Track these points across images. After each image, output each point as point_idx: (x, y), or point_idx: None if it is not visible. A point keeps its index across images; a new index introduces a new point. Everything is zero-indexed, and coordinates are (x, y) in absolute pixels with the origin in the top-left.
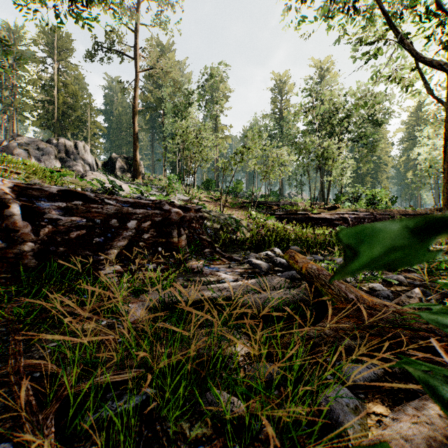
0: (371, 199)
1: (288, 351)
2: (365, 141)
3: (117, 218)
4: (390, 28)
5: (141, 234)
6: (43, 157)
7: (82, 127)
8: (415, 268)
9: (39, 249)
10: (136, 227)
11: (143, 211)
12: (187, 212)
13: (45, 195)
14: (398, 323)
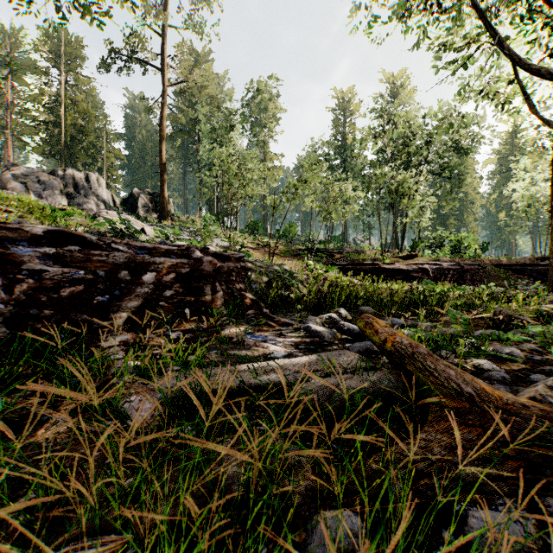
0: (456, 245)
1: (379, 495)
2: (449, 174)
3: (128, 270)
4: (486, 27)
5: (162, 290)
6: (45, 193)
7: (97, 155)
8: (536, 338)
9: (13, 313)
10: (155, 282)
11: (165, 259)
12: (225, 261)
13: (26, 238)
14: (544, 434)
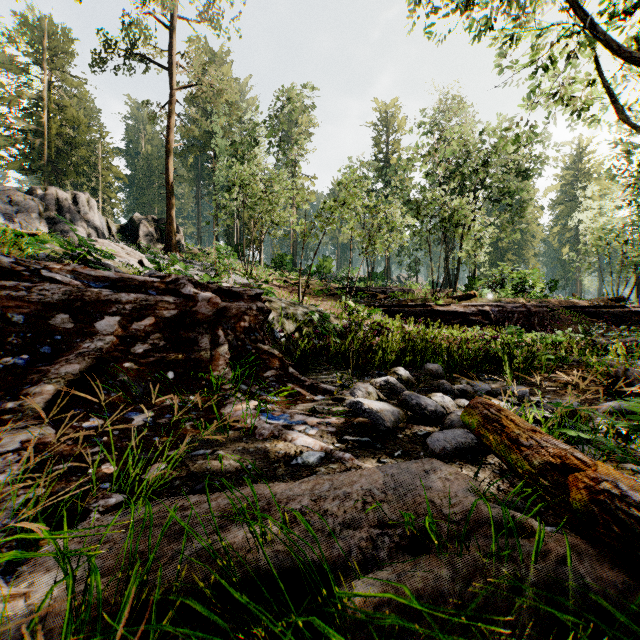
0: (519, 284)
1: None
2: (509, 201)
3: (70, 312)
4: (573, 5)
5: (130, 344)
6: (18, 216)
7: (90, 173)
8: None
9: None
10: (119, 331)
11: (137, 296)
12: (234, 300)
13: None
14: None
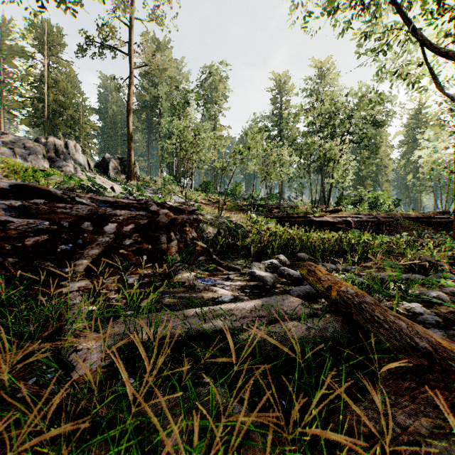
0: (373, 202)
1: None
2: (367, 143)
3: (91, 221)
4: (401, 16)
5: (122, 239)
6: (30, 157)
7: (75, 126)
8: None
9: None
10: (116, 232)
11: (125, 212)
12: (180, 214)
13: None
14: None
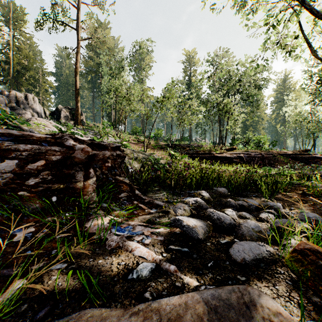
0: (257, 142)
1: None
2: (252, 100)
3: None
4: None
5: (25, 178)
6: None
7: (35, 84)
8: None
9: None
10: (16, 170)
11: (33, 146)
12: (102, 150)
13: None
14: None
